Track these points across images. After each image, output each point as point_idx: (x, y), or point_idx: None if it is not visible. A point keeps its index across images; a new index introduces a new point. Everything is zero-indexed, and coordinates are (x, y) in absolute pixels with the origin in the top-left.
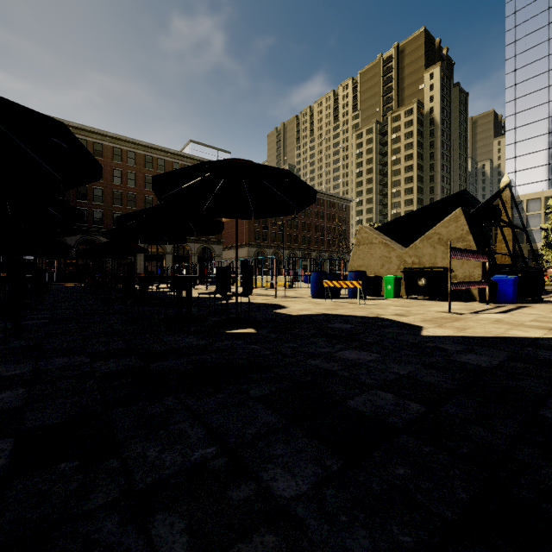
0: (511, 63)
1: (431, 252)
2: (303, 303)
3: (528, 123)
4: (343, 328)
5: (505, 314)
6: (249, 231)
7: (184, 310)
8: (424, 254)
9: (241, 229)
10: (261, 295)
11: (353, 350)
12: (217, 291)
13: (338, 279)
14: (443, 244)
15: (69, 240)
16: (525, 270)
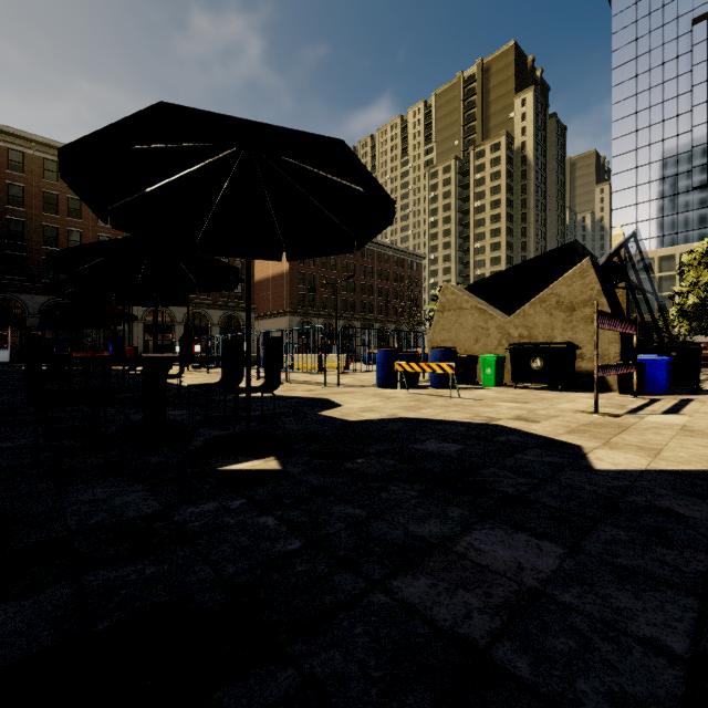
0: (619, 90)
1: (547, 321)
2: (365, 396)
3: (639, 166)
4: (445, 452)
5: (681, 415)
6: (291, 294)
7: (168, 412)
8: (537, 323)
9: (281, 292)
10: (304, 383)
11: (490, 528)
12: (223, 382)
13: (416, 359)
14: (564, 309)
15: (31, 303)
16: (682, 347)
